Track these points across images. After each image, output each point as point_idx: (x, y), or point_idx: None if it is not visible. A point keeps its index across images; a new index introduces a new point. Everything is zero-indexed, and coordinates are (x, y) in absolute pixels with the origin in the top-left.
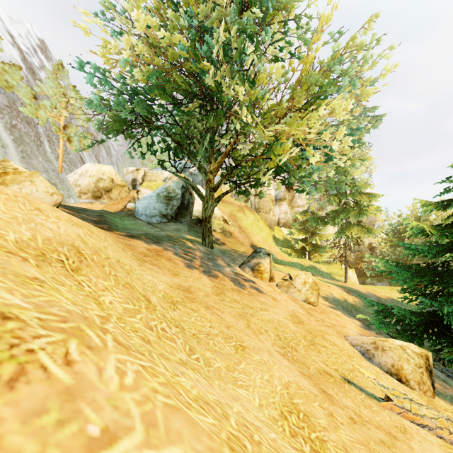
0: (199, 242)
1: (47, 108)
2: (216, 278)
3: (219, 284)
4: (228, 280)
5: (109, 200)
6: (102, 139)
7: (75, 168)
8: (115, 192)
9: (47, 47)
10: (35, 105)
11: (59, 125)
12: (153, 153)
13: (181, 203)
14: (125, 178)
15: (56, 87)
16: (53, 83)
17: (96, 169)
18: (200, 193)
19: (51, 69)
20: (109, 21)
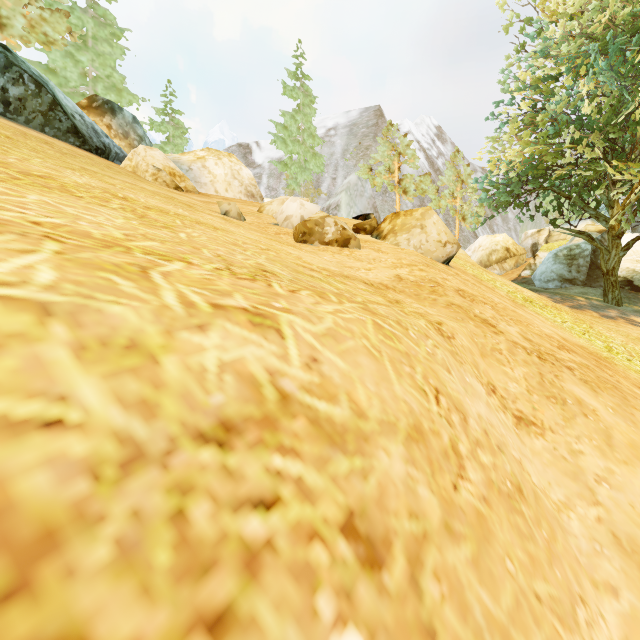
0: (602, 301)
1: (446, 196)
2: (580, 310)
3: (577, 311)
4: (596, 314)
5: (502, 271)
6: (492, 215)
7: (468, 244)
8: (509, 261)
9: (442, 131)
10: (437, 198)
11: (454, 206)
12: (544, 213)
13: (591, 261)
14: (523, 245)
15: (453, 174)
16: (450, 171)
17: (488, 241)
18: (594, 244)
19: (445, 151)
20: (497, 116)
